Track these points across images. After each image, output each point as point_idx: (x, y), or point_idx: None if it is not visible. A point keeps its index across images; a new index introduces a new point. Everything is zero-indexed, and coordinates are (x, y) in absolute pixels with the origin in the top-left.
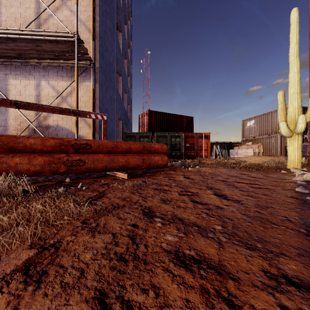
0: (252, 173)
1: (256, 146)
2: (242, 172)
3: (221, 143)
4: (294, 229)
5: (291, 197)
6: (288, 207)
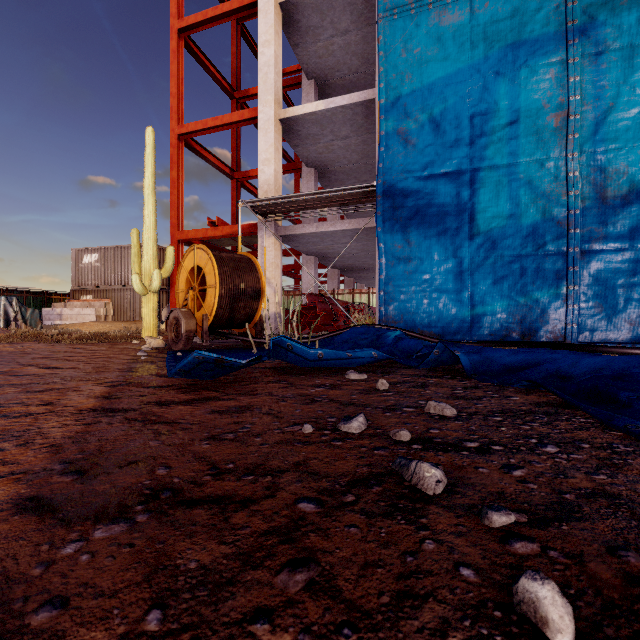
0: (92, 346)
1: (102, 303)
2: (76, 346)
3: (19, 292)
4: (120, 371)
5: (129, 359)
6: (123, 364)
